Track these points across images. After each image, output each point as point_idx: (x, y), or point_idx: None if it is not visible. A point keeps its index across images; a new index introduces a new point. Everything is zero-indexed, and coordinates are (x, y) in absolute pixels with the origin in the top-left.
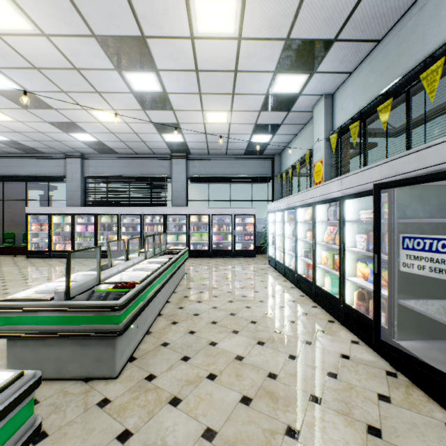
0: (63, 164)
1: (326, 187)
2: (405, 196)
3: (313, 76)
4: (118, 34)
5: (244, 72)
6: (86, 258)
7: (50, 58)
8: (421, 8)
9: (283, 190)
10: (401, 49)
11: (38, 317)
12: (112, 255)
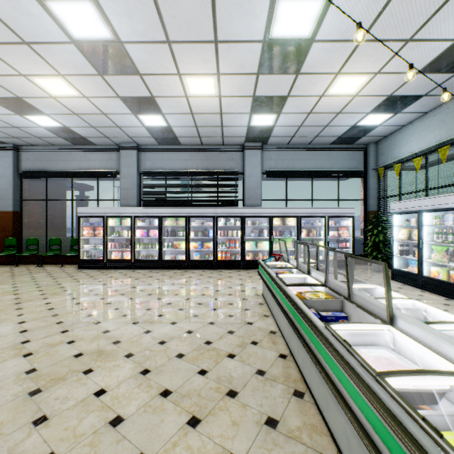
0: (115, 158)
1: None
2: None
3: None
4: None
5: None
6: (147, 269)
7: None
8: None
9: (380, 187)
10: None
11: None
12: (179, 265)
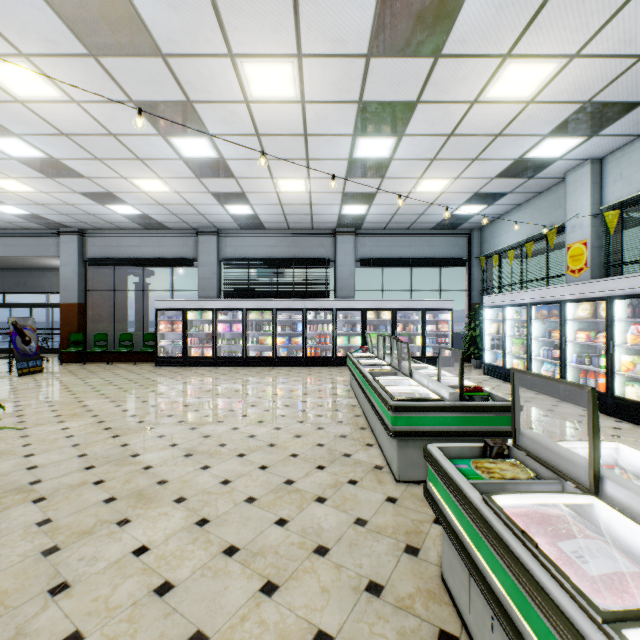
0: (192, 244)
1: None
2: None
3: (591, 139)
4: (388, 100)
5: (507, 136)
6: (231, 366)
7: (284, 125)
8: None
9: (484, 277)
10: None
11: (438, 417)
12: (265, 363)
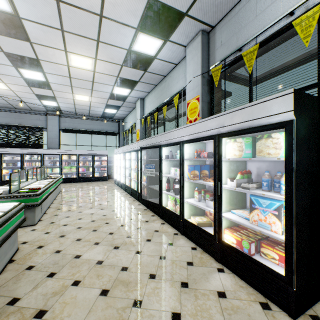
0: None
1: (134, 145)
2: (151, 151)
3: (133, 90)
4: (20, 54)
5: (98, 83)
6: None
7: None
8: (165, 81)
9: (125, 141)
10: (161, 93)
11: None
12: None
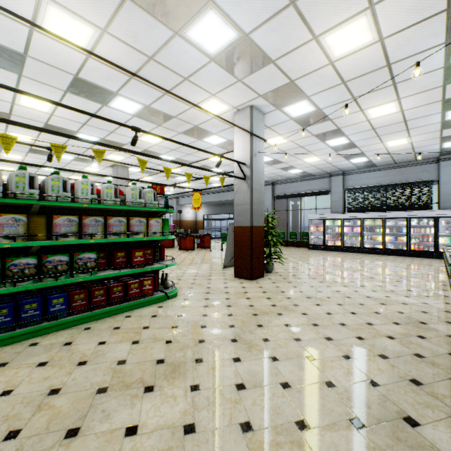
0: (326, 182)
1: None
2: None
3: None
4: None
5: None
6: (352, 252)
7: (390, 121)
8: None
9: None
10: None
11: None
12: (376, 252)
